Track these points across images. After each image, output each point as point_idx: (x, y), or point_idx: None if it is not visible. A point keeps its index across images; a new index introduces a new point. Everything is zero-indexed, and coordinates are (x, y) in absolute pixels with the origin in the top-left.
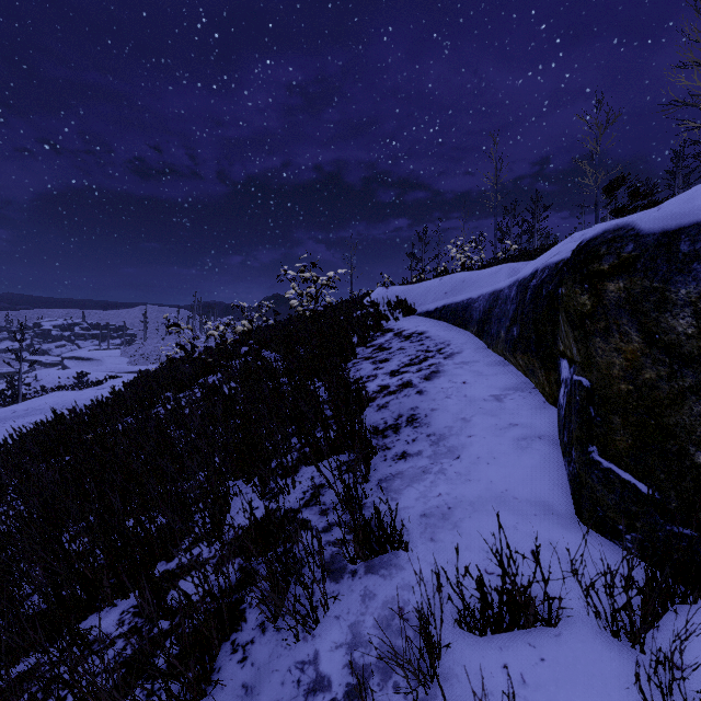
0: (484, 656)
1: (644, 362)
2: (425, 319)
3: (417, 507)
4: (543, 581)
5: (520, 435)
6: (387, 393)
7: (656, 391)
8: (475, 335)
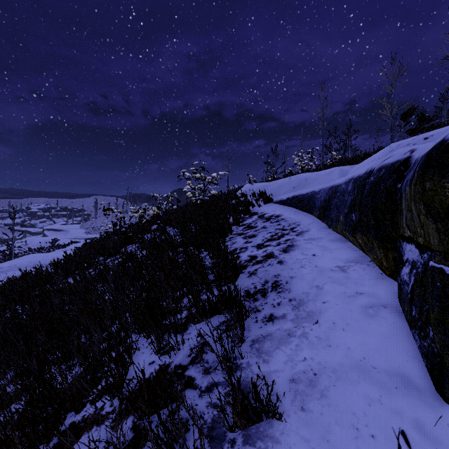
0: None
1: None
2: (280, 205)
3: (286, 371)
4: None
5: (367, 303)
6: (255, 262)
7: None
8: (318, 218)
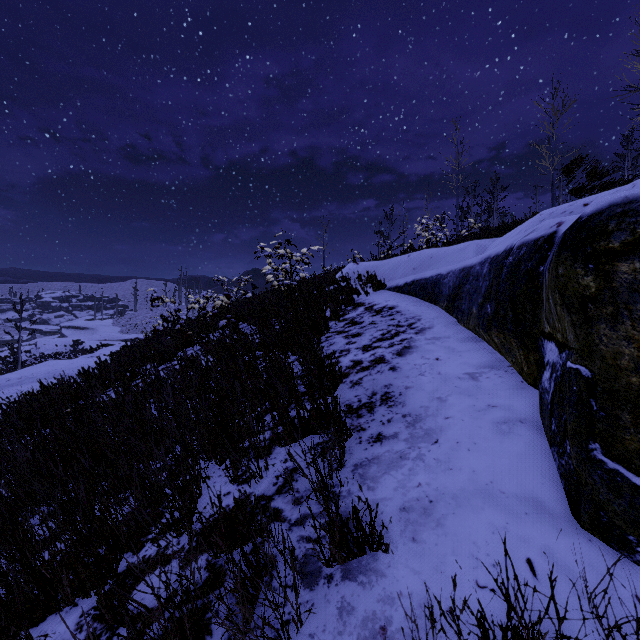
0: None
1: None
2: (395, 293)
3: (396, 499)
4: (557, 618)
5: (500, 418)
6: (360, 369)
7: None
8: (445, 310)
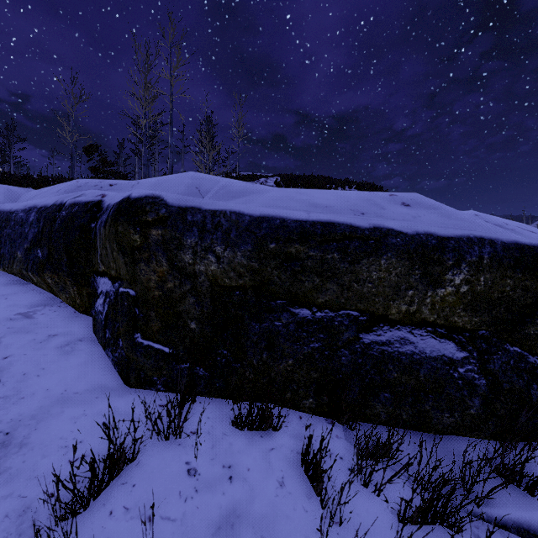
0: (93, 521)
1: (168, 277)
2: None
3: None
4: (134, 431)
5: (63, 342)
6: None
7: (174, 294)
8: None
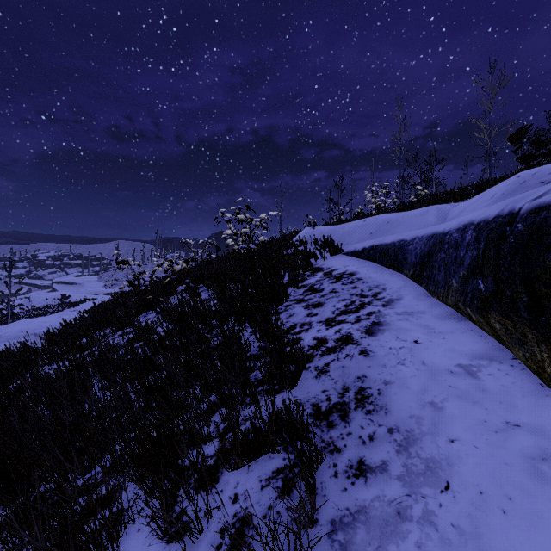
0: None
1: None
2: (353, 258)
3: None
4: None
5: (533, 449)
6: (325, 351)
7: None
8: (411, 279)
